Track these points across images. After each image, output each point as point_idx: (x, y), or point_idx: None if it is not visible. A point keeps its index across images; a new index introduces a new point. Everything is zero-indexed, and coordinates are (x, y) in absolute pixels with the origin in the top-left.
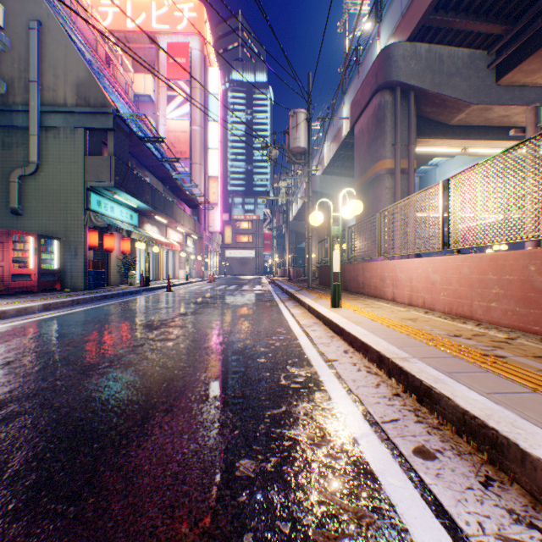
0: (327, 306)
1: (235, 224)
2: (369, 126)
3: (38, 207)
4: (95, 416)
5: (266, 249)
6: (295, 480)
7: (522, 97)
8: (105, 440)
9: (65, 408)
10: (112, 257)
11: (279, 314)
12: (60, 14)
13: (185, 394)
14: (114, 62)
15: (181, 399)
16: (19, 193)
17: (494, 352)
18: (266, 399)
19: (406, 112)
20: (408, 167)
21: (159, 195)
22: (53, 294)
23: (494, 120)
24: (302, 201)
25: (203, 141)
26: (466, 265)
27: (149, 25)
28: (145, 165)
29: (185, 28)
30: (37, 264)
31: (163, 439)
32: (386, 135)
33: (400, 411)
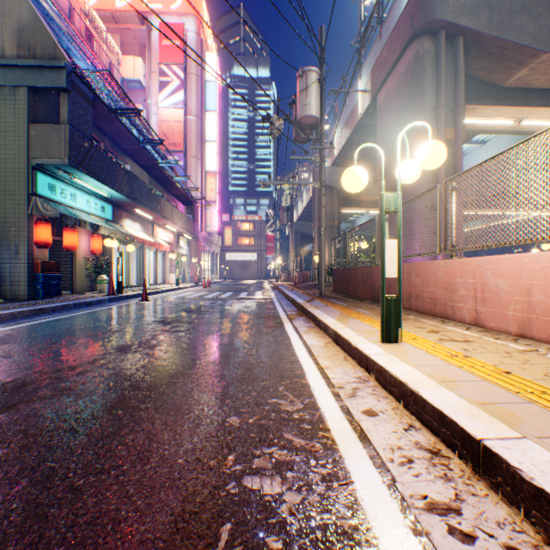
0: (372, 338)
1: (235, 226)
2: (400, 88)
3: None
4: None
5: (269, 252)
6: None
7: None
8: None
9: None
10: (77, 257)
11: (286, 349)
12: None
13: None
14: (97, 38)
15: None
16: None
17: None
18: None
19: (452, 65)
20: (456, 137)
21: (139, 183)
22: None
23: None
24: (308, 198)
25: (200, 133)
26: None
27: (140, 4)
28: (123, 149)
29: (180, 7)
30: None
31: None
32: (426, 96)
33: None
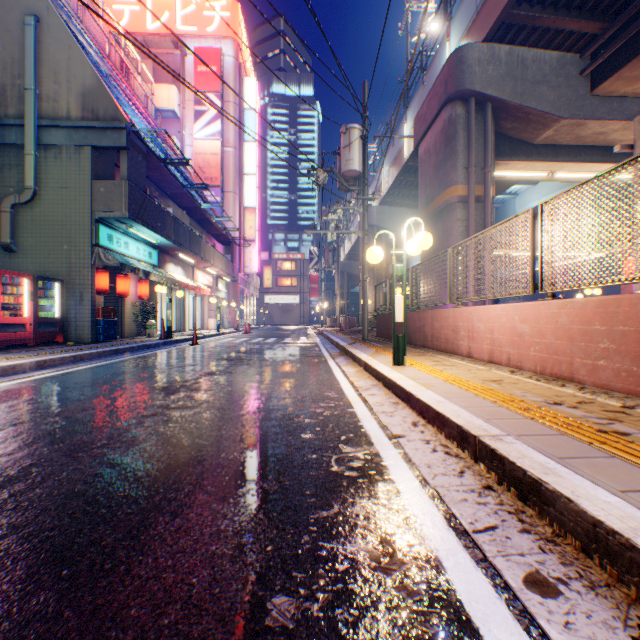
0: (388, 364)
1: (275, 265)
2: (437, 145)
3: (35, 242)
4: (73, 522)
5: (313, 294)
6: (354, 635)
7: (621, 110)
8: (80, 563)
9: (34, 510)
10: (126, 303)
11: (328, 373)
12: (64, 10)
13: (201, 486)
14: (131, 70)
15: (196, 494)
16: (12, 225)
17: (613, 427)
18: (312, 494)
19: (482, 127)
20: (485, 194)
21: (184, 228)
22: (52, 348)
23: (587, 138)
24: (356, 236)
25: (238, 166)
26: (564, 313)
27: (173, 27)
28: (167, 193)
29: (217, 30)
30: (33, 312)
31: (164, 560)
32: (458, 156)
33: (496, 513)
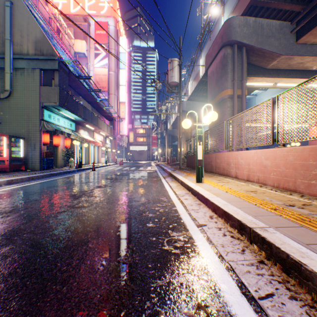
0: (193, 182)
1: (135, 131)
2: (217, 69)
3: (11, 118)
4: None
5: (154, 145)
6: None
7: (312, 51)
8: None
9: None
10: (58, 149)
11: (162, 186)
12: None
13: (84, 261)
14: (62, 32)
15: (80, 268)
16: None
17: None
18: (152, 267)
19: (241, 60)
20: (242, 94)
21: (88, 112)
22: (18, 173)
23: (294, 66)
24: (175, 116)
25: (116, 81)
26: (291, 154)
27: (84, 11)
28: (80, 94)
29: (105, 13)
30: (9, 154)
31: None
32: (228, 74)
33: (271, 282)
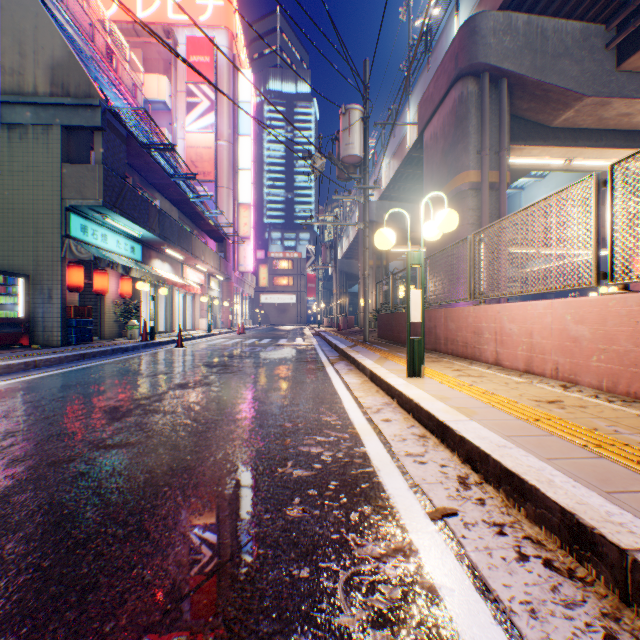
0: (400, 375)
1: (272, 264)
2: (446, 128)
3: None
4: None
5: (310, 293)
6: None
7: None
8: None
9: None
10: (106, 301)
11: (326, 385)
12: None
13: None
14: (118, 57)
15: None
16: None
17: None
18: None
19: (497, 107)
20: (500, 180)
21: (171, 221)
22: (9, 352)
23: (610, 121)
24: (354, 234)
25: (232, 160)
26: None
27: (164, 15)
28: (152, 183)
29: (210, 19)
30: None
31: None
32: (470, 138)
33: None
